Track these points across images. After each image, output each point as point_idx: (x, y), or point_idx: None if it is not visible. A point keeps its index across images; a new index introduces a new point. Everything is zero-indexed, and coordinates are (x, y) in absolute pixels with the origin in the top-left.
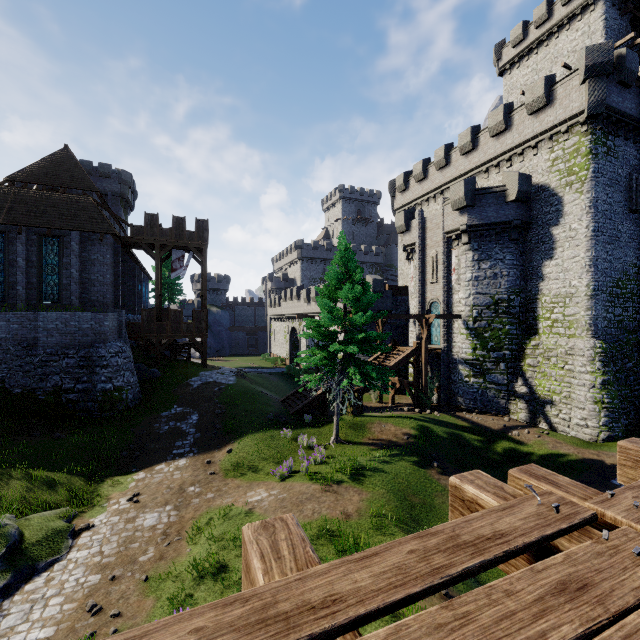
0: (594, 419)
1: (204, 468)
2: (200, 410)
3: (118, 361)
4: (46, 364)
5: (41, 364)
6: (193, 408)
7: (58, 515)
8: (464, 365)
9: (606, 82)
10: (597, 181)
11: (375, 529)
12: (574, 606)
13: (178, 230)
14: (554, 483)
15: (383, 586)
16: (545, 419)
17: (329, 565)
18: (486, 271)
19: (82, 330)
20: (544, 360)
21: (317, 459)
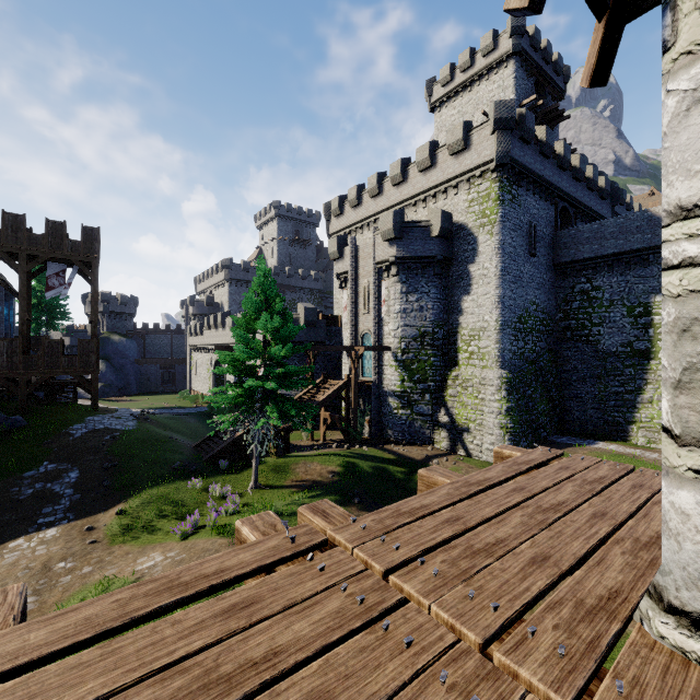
0: (500, 443)
1: (82, 537)
2: (82, 465)
3: None
4: None
5: None
6: (72, 463)
7: None
8: (393, 397)
9: (511, 136)
10: (504, 225)
11: None
12: (225, 623)
13: (55, 238)
14: (326, 515)
15: (53, 639)
16: (463, 446)
17: (10, 630)
18: (413, 304)
19: None
20: (463, 390)
21: (229, 509)
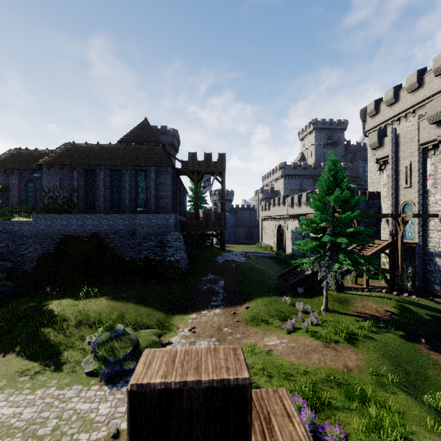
0: None
1: (232, 317)
2: (225, 278)
3: (177, 244)
4: (141, 244)
5: (138, 244)
6: (220, 276)
7: (153, 333)
8: None
9: None
10: None
11: (377, 385)
12: None
13: (207, 161)
14: None
15: None
16: None
17: None
18: None
19: (158, 225)
20: None
21: (313, 321)
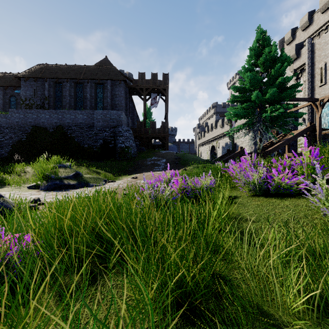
0: None
1: None
2: (166, 158)
3: (127, 134)
4: (97, 134)
5: (95, 134)
6: (163, 158)
7: None
8: None
9: None
10: None
11: None
12: None
13: (154, 80)
14: None
15: None
16: None
17: None
18: None
19: (111, 119)
20: None
21: None
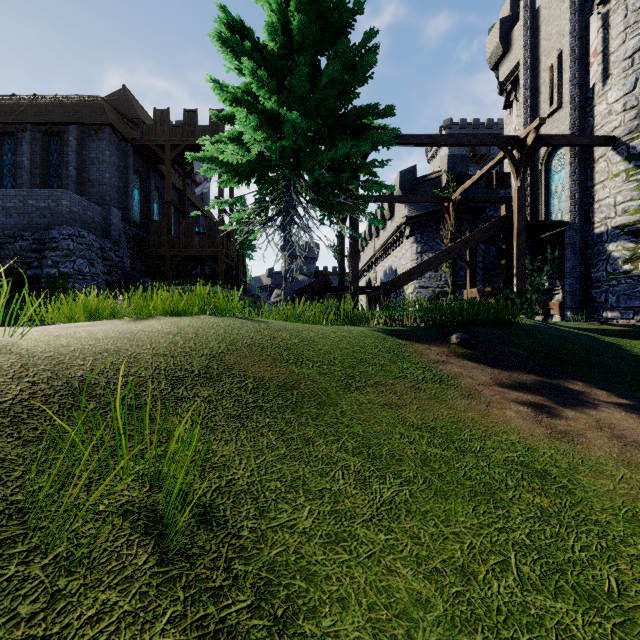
0: None
1: None
2: None
3: (70, 245)
4: (2, 246)
5: None
6: None
7: None
8: (620, 238)
9: None
10: None
11: None
12: None
13: (190, 126)
14: None
15: None
16: None
17: None
18: None
19: (40, 210)
20: None
21: None
